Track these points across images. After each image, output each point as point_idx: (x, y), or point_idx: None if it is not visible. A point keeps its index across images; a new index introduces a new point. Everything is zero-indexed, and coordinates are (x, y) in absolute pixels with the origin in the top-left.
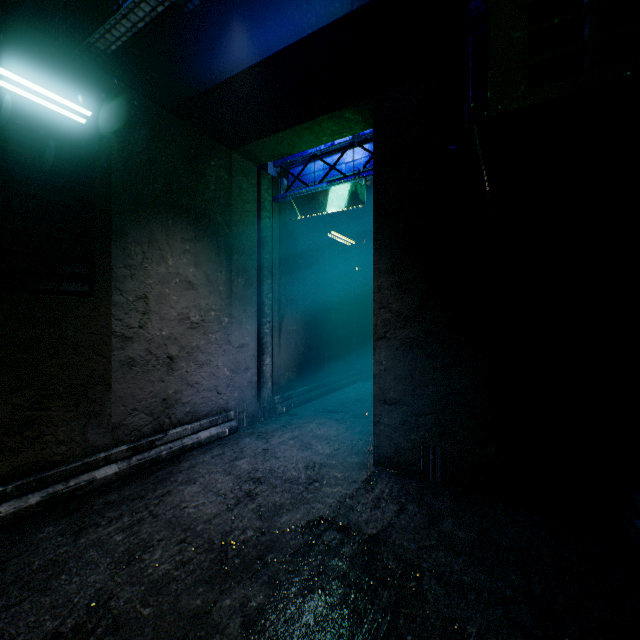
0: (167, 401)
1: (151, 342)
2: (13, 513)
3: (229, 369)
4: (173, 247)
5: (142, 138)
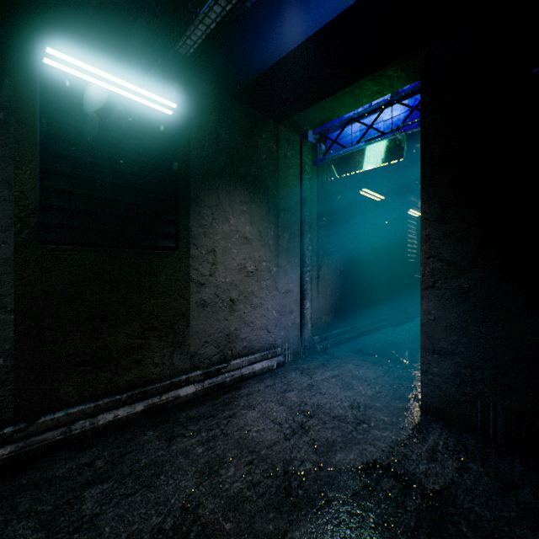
0: (229, 336)
1: (218, 287)
2: (126, 416)
3: (276, 311)
4: (234, 209)
5: (211, 121)
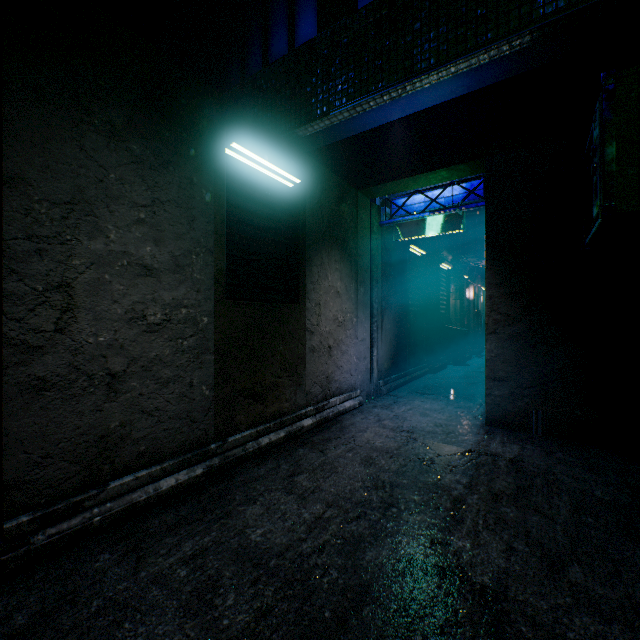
0: (328, 378)
1: (321, 336)
2: (276, 440)
3: (356, 357)
4: (330, 267)
5: (317, 192)
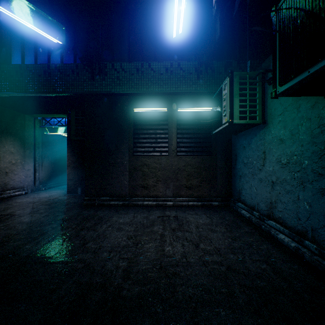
0: (6, 183)
1: (1, 168)
2: None
3: (24, 176)
4: (7, 143)
5: None
